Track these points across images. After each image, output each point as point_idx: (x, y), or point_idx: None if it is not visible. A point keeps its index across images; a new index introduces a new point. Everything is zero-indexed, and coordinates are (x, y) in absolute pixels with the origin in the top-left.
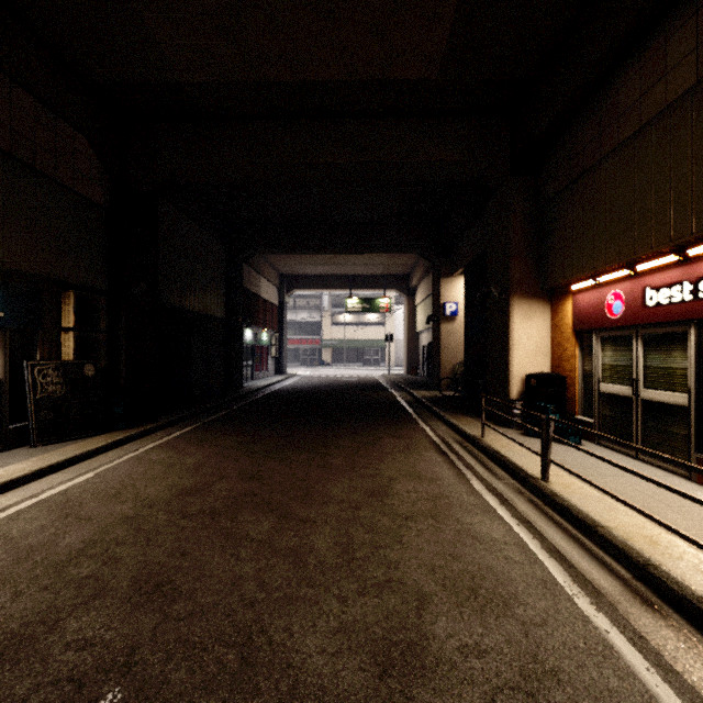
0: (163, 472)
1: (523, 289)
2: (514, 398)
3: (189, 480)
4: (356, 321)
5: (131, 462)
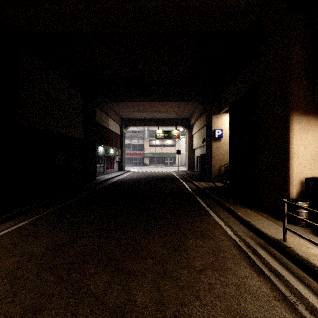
0: None
1: (301, 107)
2: (294, 197)
3: None
4: (161, 143)
5: None
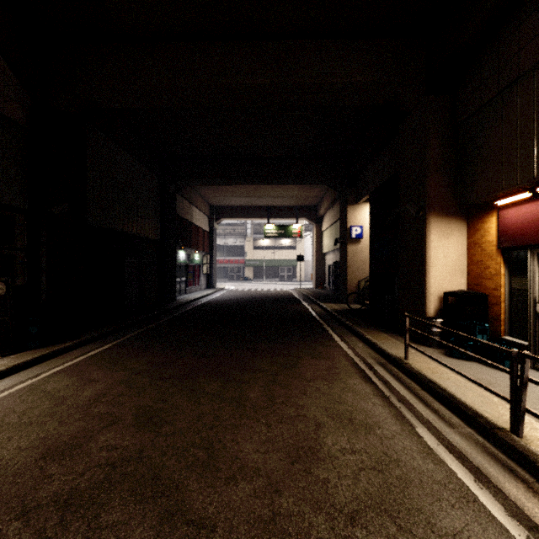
0: (46, 412)
1: (440, 207)
2: (431, 315)
3: (70, 427)
4: (273, 245)
5: (19, 395)
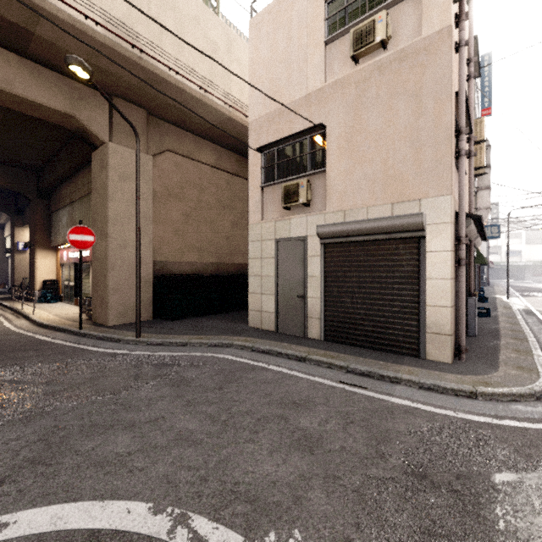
0: None
1: (42, 245)
2: (38, 290)
3: None
4: None
5: None
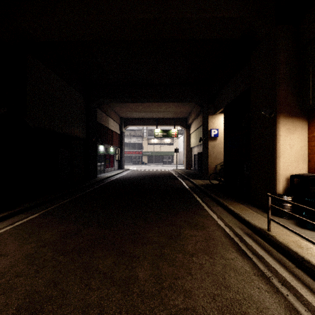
0: None
1: (287, 110)
2: (280, 192)
3: None
4: (159, 142)
5: None
